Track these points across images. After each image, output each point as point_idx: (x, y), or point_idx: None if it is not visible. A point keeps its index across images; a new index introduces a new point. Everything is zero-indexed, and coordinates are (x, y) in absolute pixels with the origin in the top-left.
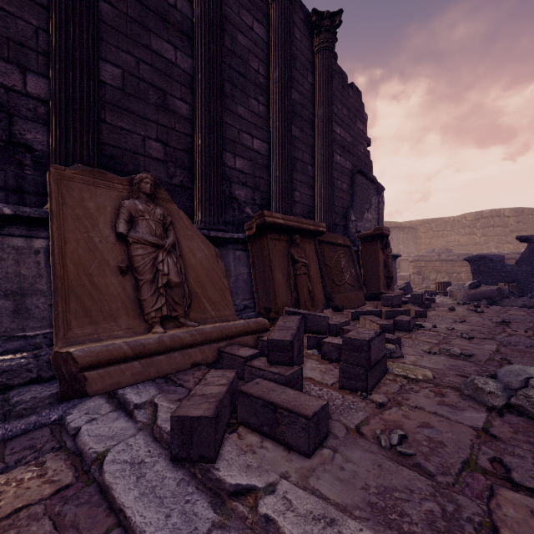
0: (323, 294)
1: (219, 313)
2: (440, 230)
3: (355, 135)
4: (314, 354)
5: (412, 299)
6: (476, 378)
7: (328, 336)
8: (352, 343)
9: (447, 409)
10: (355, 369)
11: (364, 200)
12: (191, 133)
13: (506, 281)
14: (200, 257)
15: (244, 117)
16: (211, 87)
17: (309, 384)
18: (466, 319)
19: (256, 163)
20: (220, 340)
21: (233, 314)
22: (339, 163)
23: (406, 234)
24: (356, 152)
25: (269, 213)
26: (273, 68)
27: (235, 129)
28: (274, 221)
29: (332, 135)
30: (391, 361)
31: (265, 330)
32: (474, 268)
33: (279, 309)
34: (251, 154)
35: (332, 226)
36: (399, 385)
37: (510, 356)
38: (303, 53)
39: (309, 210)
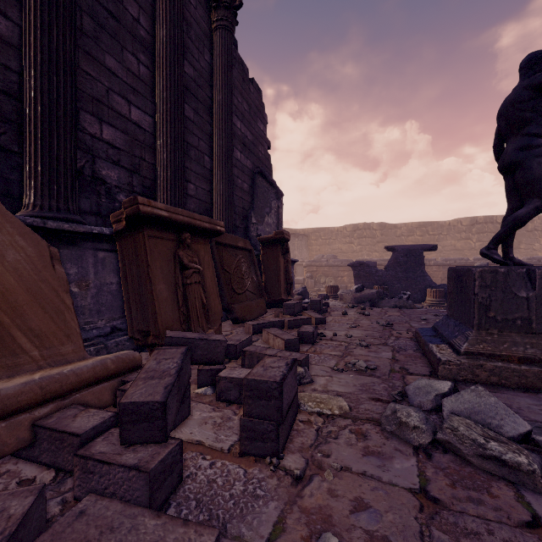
0: (221, 306)
1: (51, 351)
2: (328, 239)
3: (256, 134)
4: (207, 394)
5: (311, 306)
6: (397, 408)
7: (226, 360)
8: (258, 387)
9: (375, 461)
10: (261, 424)
11: (264, 203)
12: (18, 67)
13: (379, 284)
14: (15, 260)
15: (117, 73)
16: (53, 5)
17: (195, 456)
18: (359, 324)
19: (135, 139)
20: (40, 404)
21: (79, 349)
22: (239, 160)
23: (301, 240)
24: (257, 152)
25: (145, 200)
26: (159, 23)
27: (102, 85)
28: (154, 212)
29: (232, 126)
30: (301, 390)
31: (135, 369)
32: (356, 273)
33: (160, 332)
34: (127, 125)
35: (232, 227)
36: (315, 431)
37: (406, 364)
38: (199, 24)
39: (207, 207)
